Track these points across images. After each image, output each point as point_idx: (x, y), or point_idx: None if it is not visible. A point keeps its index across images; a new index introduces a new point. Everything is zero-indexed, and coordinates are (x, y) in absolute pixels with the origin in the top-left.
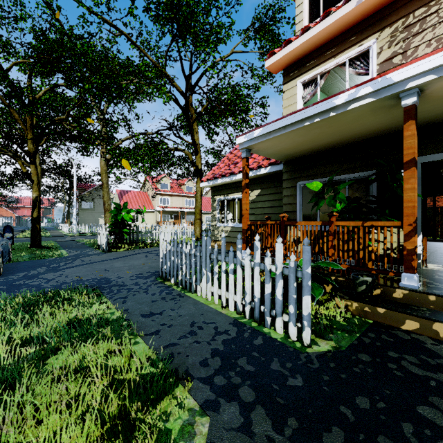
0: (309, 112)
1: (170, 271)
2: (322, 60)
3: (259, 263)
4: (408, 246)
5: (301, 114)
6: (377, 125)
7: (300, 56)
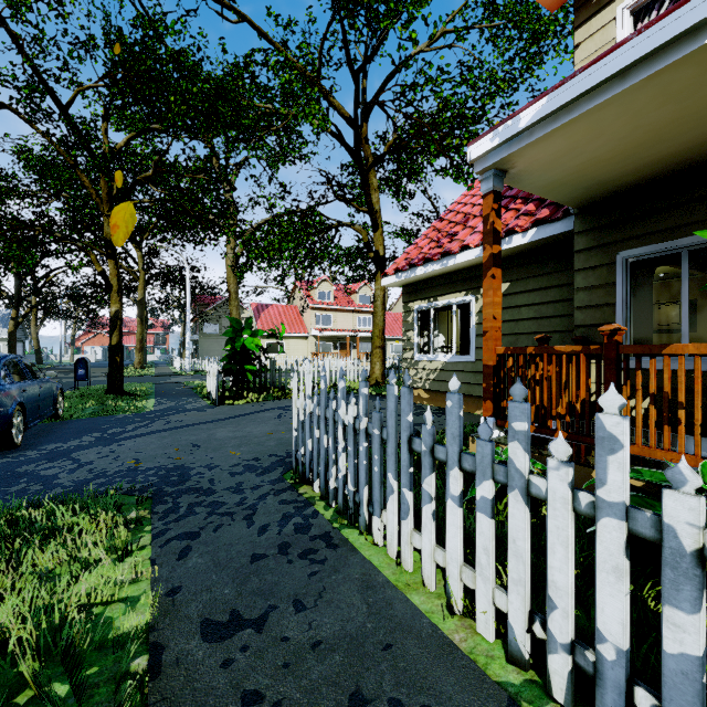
0: None
1: (312, 463)
2: None
3: (626, 506)
4: None
5: (697, 6)
6: None
7: None
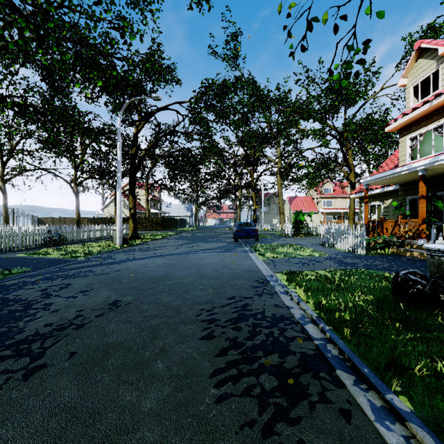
0: (387, 173)
1: (325, 241)
2: (419, 127)
3: (354, 233)
4: (420, 229)
5: (385, 173)
6: (430, 173)
7: (407, 124)
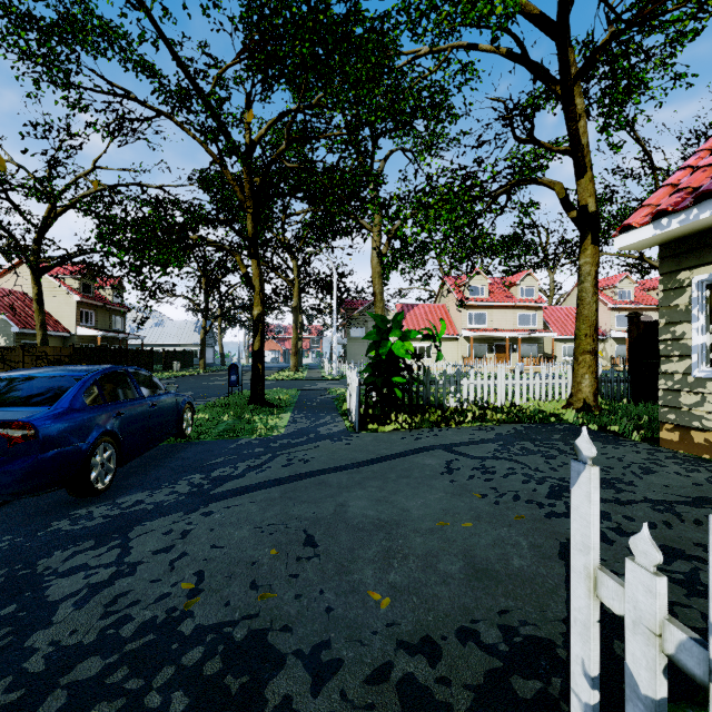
0: None
1: None
2: None
3: None
4: None
5: None
6: None
7: None
